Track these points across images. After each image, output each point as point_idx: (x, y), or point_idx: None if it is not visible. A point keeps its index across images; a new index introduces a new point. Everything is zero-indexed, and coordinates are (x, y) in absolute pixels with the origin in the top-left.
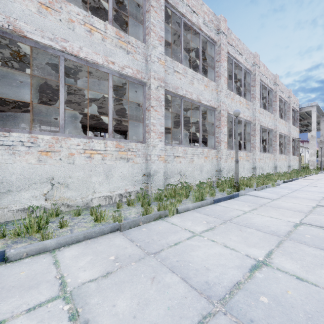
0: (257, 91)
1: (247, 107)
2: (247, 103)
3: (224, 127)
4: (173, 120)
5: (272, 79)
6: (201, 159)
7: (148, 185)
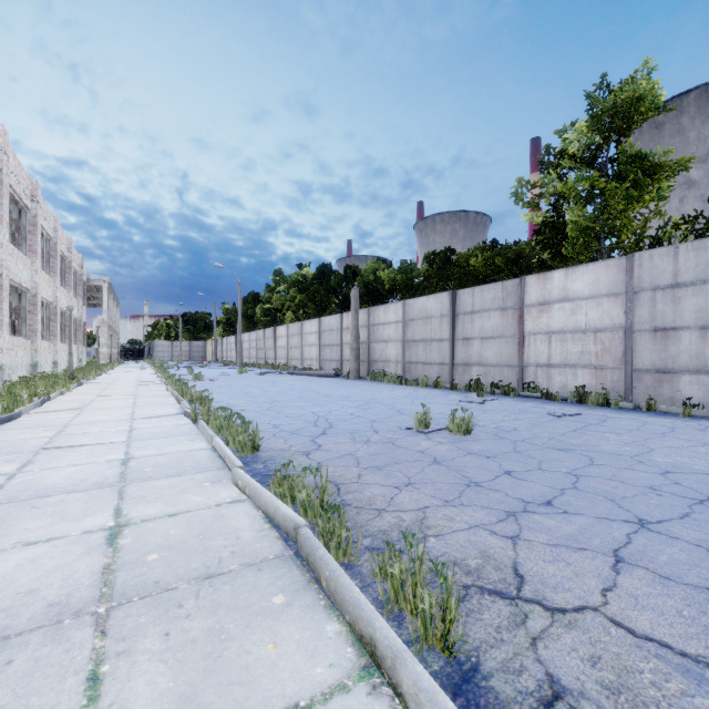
0: (59, 265)
1: (50, 284)
2: (50, 280)
3: (39, 314)
4: None
5: (67, 244)
6: (22, 351)
7: None
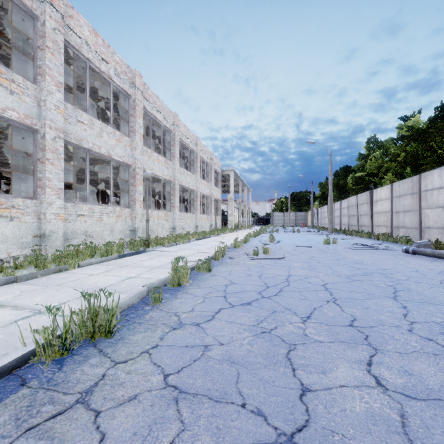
0: (177, 151)
1: (167, 166)
2: (167, 162)
3: (139, 186)
4: (78, 167)
5: (194, 140)
6: (112, 218)
7: (41, 247)
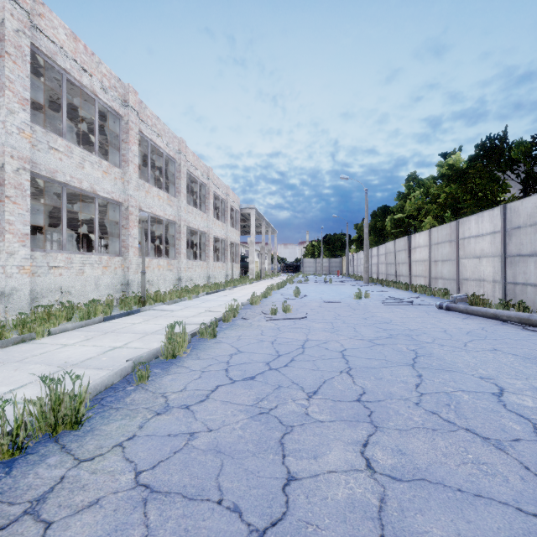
0: (183, 186)
1: (170, 203)
2: (170, 199)
3: (133, 229)
4: (53, 204)
5: (205, 172)
6: (98, 269)
7: None
